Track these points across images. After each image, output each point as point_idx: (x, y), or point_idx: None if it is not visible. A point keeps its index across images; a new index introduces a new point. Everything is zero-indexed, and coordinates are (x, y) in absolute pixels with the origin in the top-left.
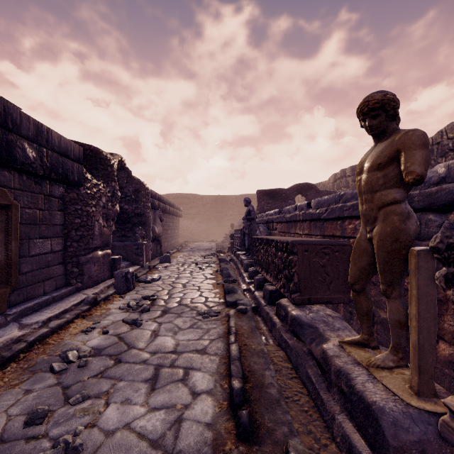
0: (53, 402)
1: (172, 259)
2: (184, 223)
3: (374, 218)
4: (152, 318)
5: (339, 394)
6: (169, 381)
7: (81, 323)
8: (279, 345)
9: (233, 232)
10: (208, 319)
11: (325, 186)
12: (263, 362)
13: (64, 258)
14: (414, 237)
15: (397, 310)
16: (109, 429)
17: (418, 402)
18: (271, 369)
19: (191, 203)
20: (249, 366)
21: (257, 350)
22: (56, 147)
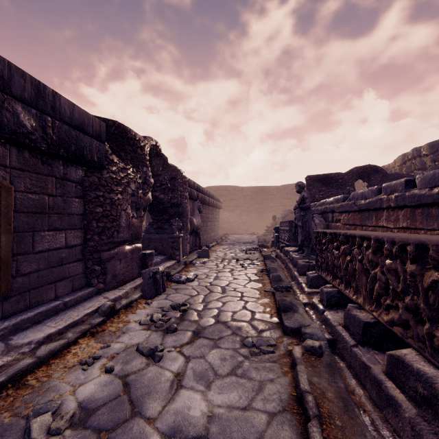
0: None
1: (211, 253)
2: (223, 215)
3: None
4: (177, 346)
5: None
6: None
7: (86, 344)
8: None
9: (275, 224)
10: (259, 357)
11: (389, 170)
12: None
13: (83, 254)
14: None
15: None
16: None
17: None
18: None
19: (231, 195)
20: None
21: None
22: (67, 117)
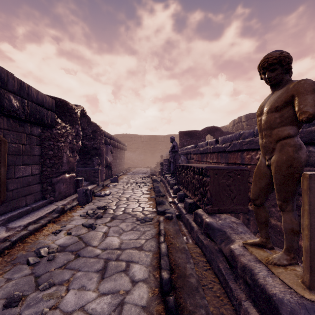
0: (27, 288)
1: (119, 180)
2: (128, 155)
3: (272, 149)
4: (103, 223)
5: (244, 284)
6: (115, 271)
7: (52, 226)
8: (196, 243)
9: (162, 161)
10: (144, 224)
11: (227, 128)
12: (185, 257)
13: (41, 179)
14: (304, 164)
15: (290, 220)
16: (68, 311)
17: (310, 295)
18: (191, 262)
19: (133, 141)
20: (174, 260)
21: (180, 248)
22: (34, 99)
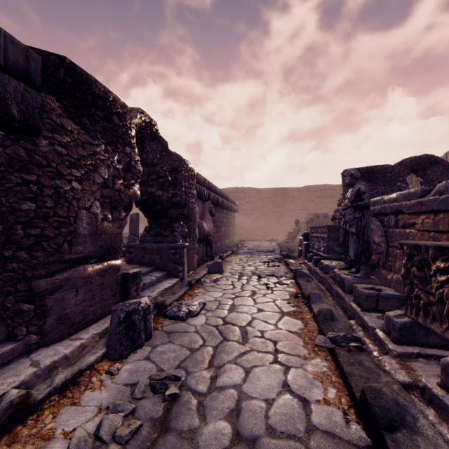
0: None
1: (225, 265)
2: (239, 220)
3: None
4: None
5: None
6: None
7: None
8: None
9: (298, 230)
10: None
11: None
12: None
13: None
14: None
15: None
16: None
17: None
18: None
19: (247, 198)
20: None
21: None
22: None
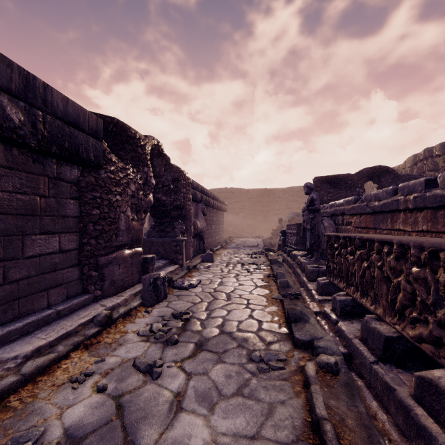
0: None
1: (215, 257)
2: (228, 218)
3: None
4: (178, 360)
5: None
6: None
7: (79, 358)
8: None
9: (281, 227)
10: (268, 374)
11: (399, 171)
12: None
13: (79, 259)
14: None
15: None
16: None
17: None
18: None
19: (236, 198)
20: None
21: None
22: (60, 112)
